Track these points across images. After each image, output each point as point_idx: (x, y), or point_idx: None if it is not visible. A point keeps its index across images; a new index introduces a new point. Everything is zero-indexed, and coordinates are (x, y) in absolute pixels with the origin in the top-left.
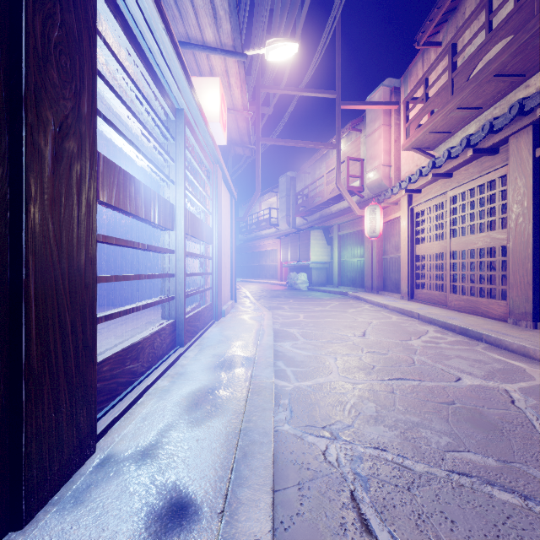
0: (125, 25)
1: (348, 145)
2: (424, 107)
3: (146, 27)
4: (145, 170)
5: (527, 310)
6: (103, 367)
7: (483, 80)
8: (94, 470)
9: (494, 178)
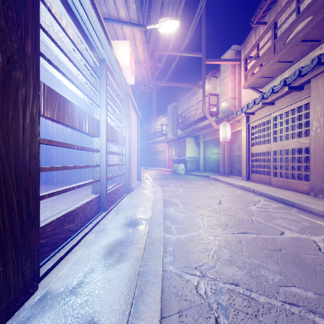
0: (64, 0)
1: (209, 86)
2: (257, 62)
3: (78, 2)
4: (84, 100)
5: (323, 187)
6: (47, 228)
7: (294, 44)
8: (34, 305)
9: (301, 105)
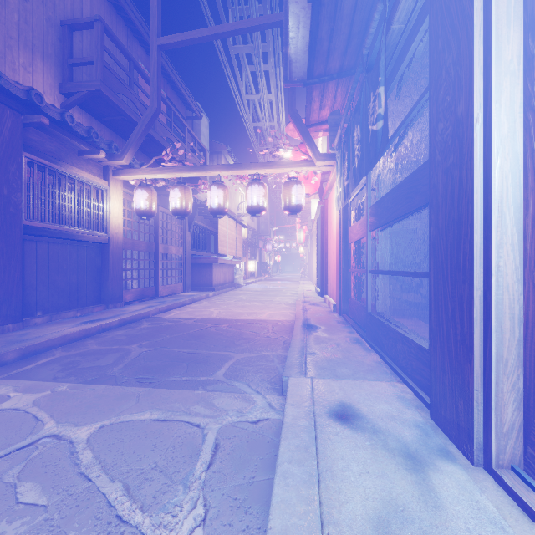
0: None
1: None
2: None
3: None
4: None
5: None
6: None
7: None
8: (442, 446)
9: None
